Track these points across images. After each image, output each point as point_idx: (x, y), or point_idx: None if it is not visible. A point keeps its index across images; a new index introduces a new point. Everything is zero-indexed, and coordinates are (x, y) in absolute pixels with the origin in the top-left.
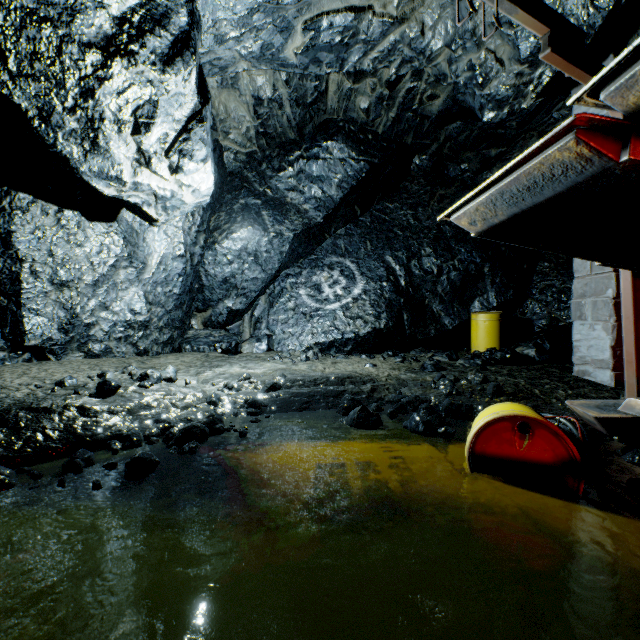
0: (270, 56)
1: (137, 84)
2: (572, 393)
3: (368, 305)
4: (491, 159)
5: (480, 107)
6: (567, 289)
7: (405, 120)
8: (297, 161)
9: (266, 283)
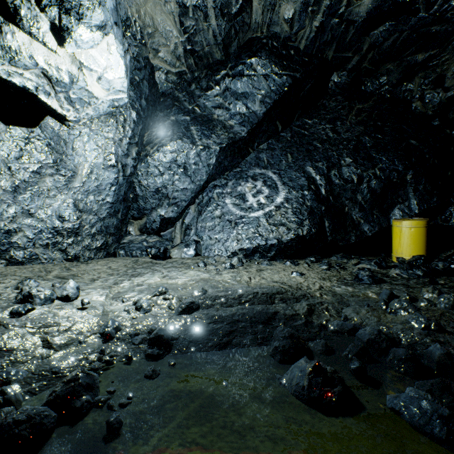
0: None
1: None
2: None
3: (290, 213)
4: (416, 66)
5: None
6: None
7: (329, 29)
8: (223, 79)
9: (195, 193)
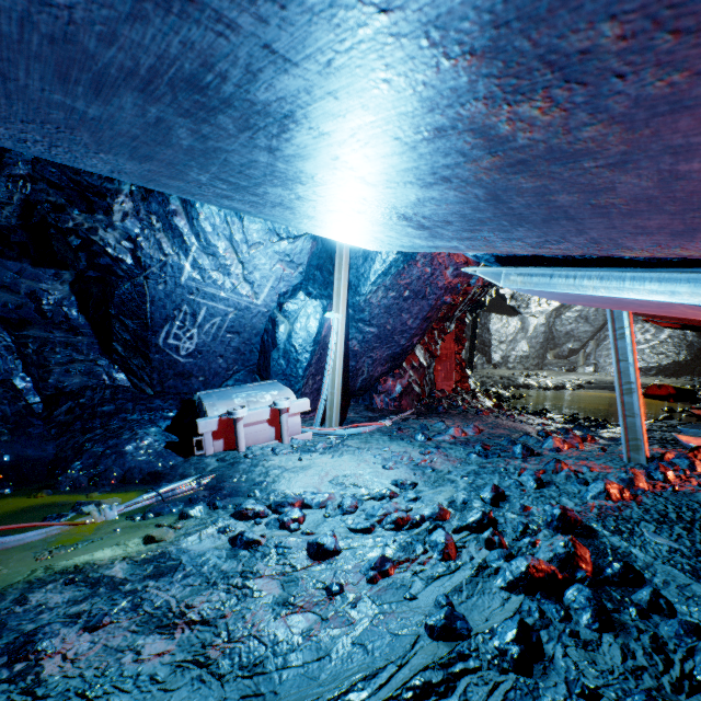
0: None
1: None
2: None
3: (670, 346)
4: None
5: None
6: None
7: None
8: None
9: (593, 333)
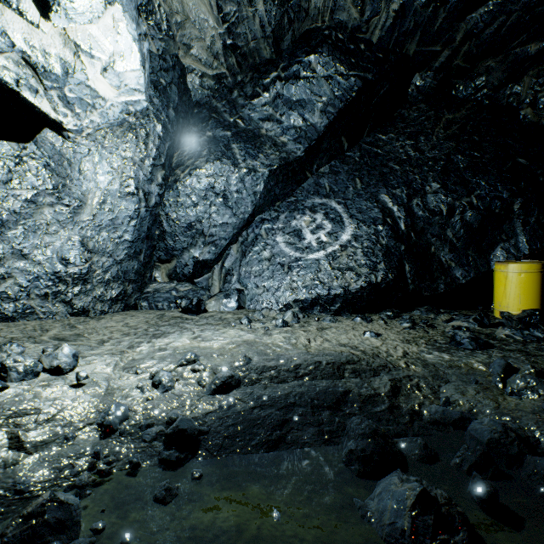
0: None
1: None
2: None
3: (360, 253)
4: (526, 60)
5: None
6: None
7: (411, 13)
8: (273, 84)
9: (238, 229)
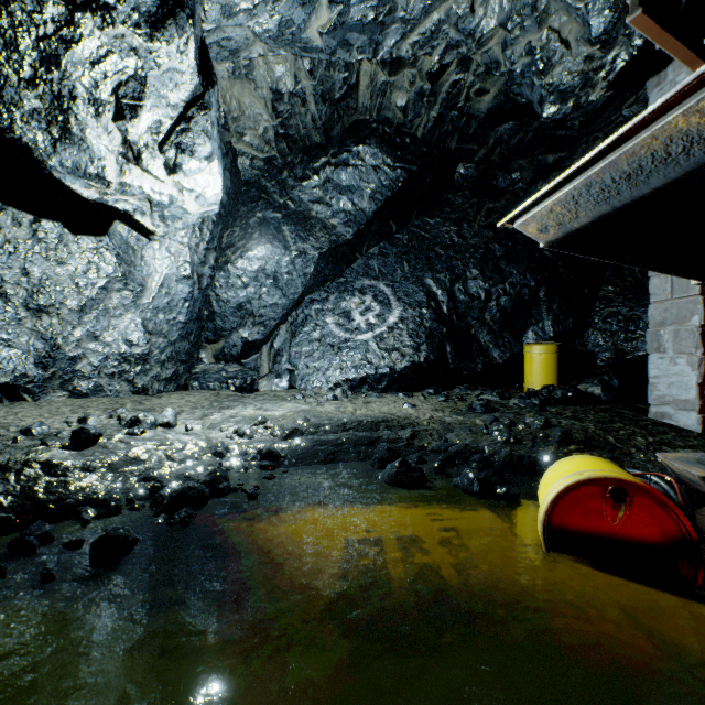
0: (290, 36)
1: (117, 52)
2: (654, 441)
3: (405, 335)
4: (548, 166)
5: (540, 100)
6: (635, 317)
7: (449, 120)
8: (323, 168)
9: (287, 310)
